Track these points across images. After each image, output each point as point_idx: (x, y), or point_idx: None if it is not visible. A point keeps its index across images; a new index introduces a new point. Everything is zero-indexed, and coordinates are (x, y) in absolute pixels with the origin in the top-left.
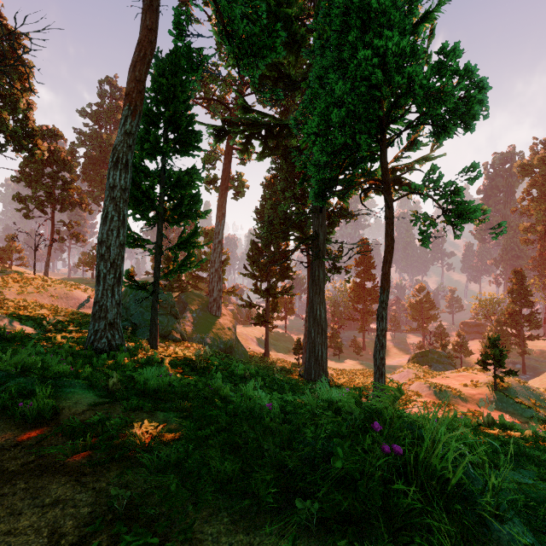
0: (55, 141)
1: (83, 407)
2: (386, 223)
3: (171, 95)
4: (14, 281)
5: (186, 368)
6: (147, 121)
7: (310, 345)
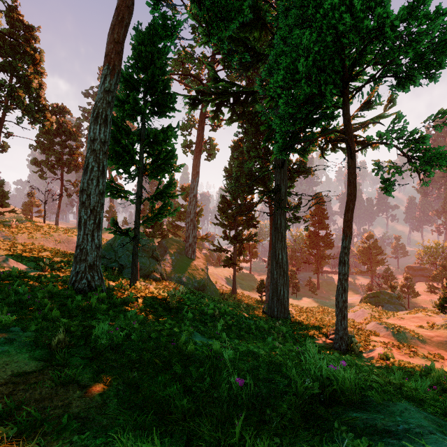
0: (63, 116)
1: (2, 378)
2: (348, 172)
3: (149, 61)
4: (26, 228)
5: (160, 307)
6: (128, 86)
7: (272, 285)
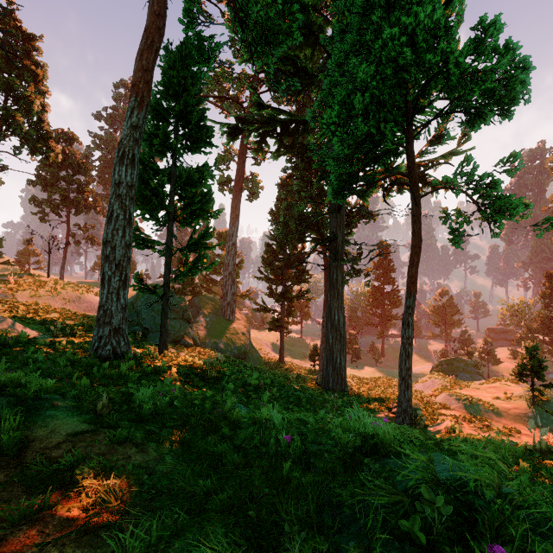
0: (70, 144)
1: (59, 437)
2: (412, 221)
3: (182, 88)
4: (27, 284)
5: (196, 377)
6: (156, 117)
7: (327, 351)
